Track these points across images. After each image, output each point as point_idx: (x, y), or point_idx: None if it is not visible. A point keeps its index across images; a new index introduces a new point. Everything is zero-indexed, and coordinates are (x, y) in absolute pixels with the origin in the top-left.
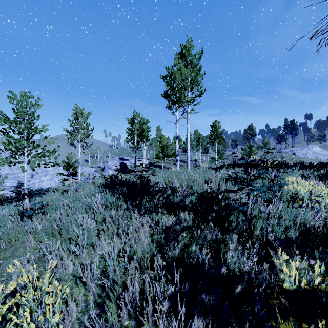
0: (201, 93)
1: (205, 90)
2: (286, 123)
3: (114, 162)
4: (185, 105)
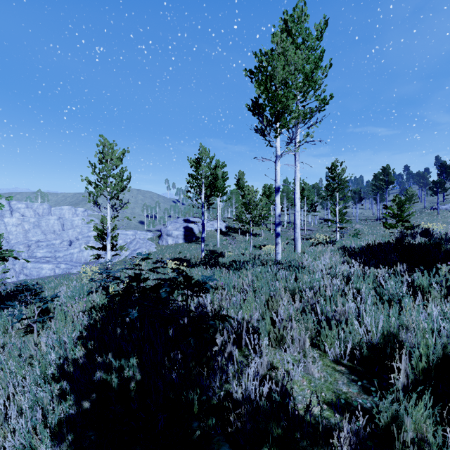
0: (322, 102)
1: (331, 97)
2: (444, 163)
3: (176, 226)
4: (295, 124)
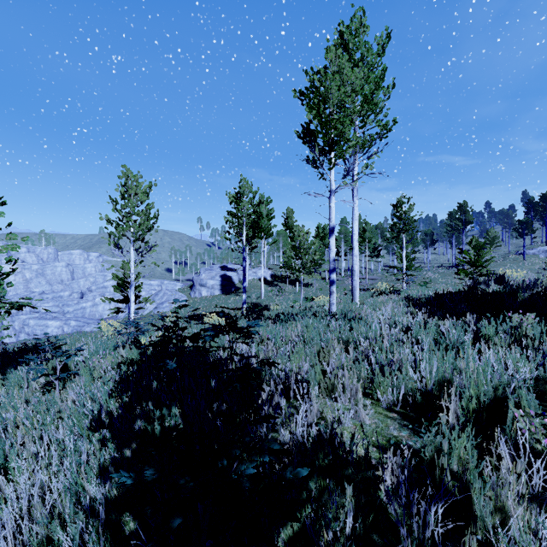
0: (384, 129)
1: (394, 122)
2: (532, 199)
3: (211, 275)
4: (352, 154)
